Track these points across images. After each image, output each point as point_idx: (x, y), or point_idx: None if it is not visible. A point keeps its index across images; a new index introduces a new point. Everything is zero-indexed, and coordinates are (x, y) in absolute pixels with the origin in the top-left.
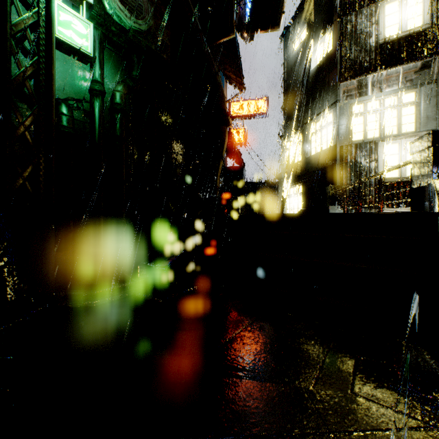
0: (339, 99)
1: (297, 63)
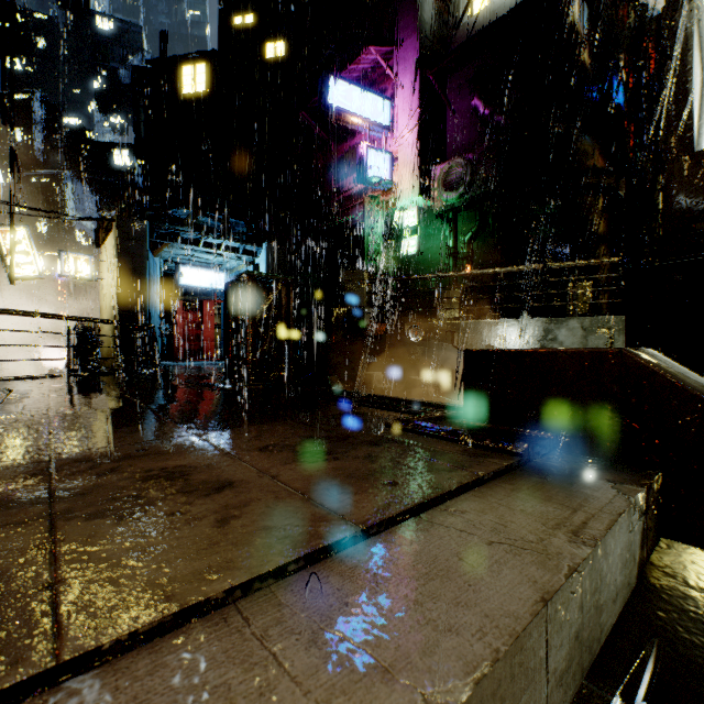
0: None
1: None
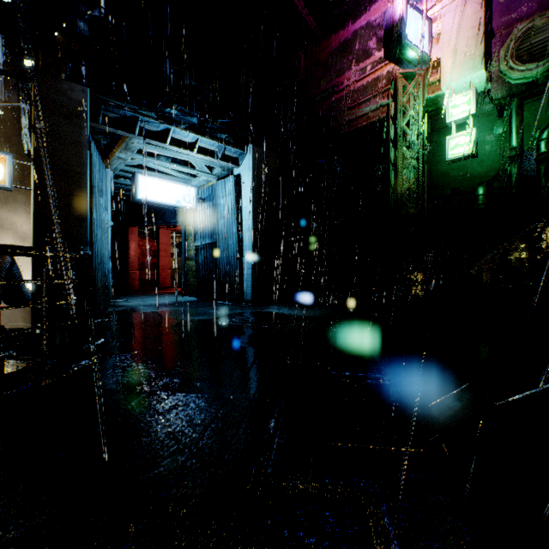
0: None
1: None
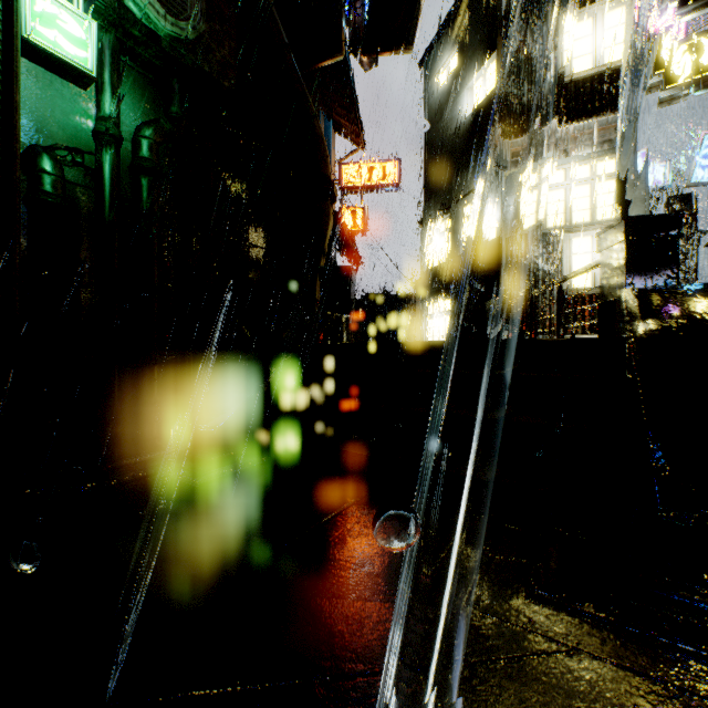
0: (505, 165)
1: (444, 107)
